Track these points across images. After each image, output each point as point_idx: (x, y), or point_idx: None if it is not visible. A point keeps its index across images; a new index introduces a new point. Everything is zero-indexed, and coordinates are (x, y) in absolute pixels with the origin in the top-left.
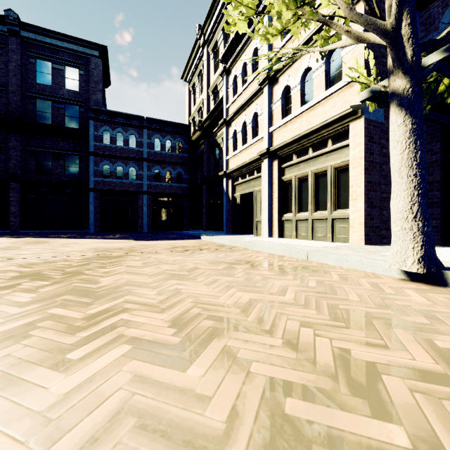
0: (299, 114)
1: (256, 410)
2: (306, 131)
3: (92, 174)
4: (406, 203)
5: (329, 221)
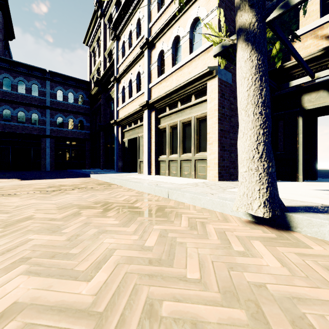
0: (171, 74)
1: None
2: (175, 87)
3: None
4: (253, 142)
5: (192, 162)
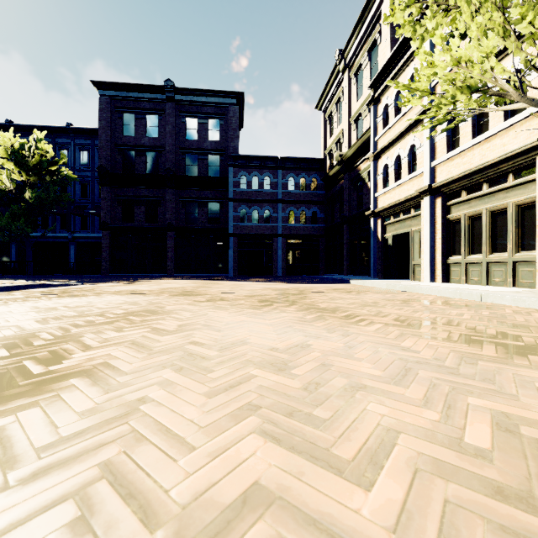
0: (470, 147)
1: (458, 337)
2: (479, 166)
3: (231, 220)
4: None
5: (509, 265)
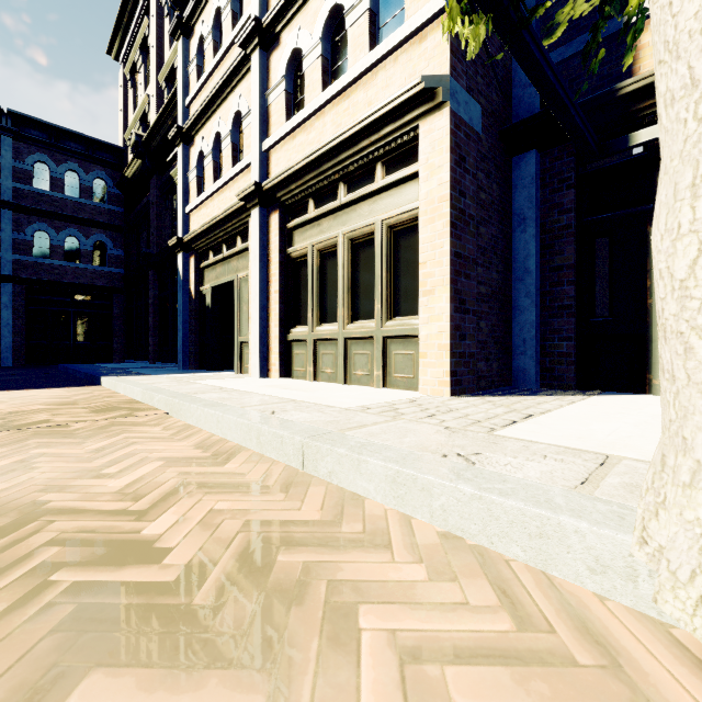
0: (320, 110)
1: None
2: (331, 142)
3: None
4: None
5: (378, 343)
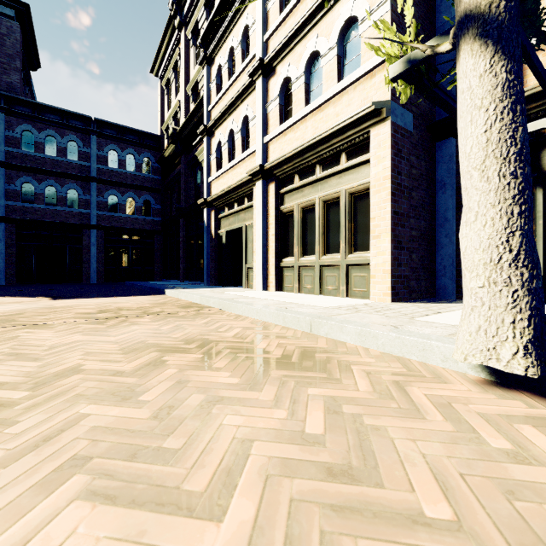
0: (303, 118)
1: None
2: (312, 140)
3: (1, 196)
4: (499, 231)
5: (343, 269)
